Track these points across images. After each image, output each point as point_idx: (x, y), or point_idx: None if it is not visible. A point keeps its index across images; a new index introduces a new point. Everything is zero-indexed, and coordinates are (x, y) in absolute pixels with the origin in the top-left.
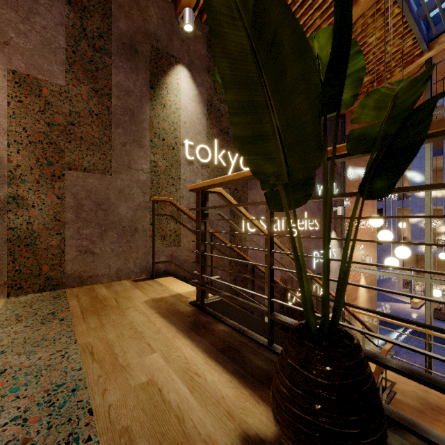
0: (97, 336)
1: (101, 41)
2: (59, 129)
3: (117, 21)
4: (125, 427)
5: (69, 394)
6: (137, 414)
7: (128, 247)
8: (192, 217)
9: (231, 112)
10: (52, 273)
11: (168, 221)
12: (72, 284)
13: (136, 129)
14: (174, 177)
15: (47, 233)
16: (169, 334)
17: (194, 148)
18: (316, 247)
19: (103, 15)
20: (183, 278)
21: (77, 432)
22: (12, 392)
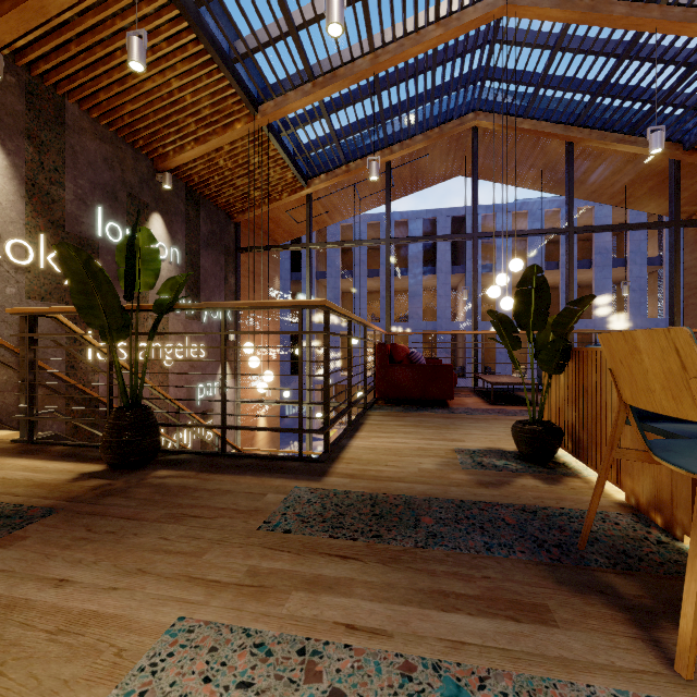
0: None
1: None
2: None
3: None
4: None
5: None
6: None
7: None
8: None
9: (72, 292)
10: None
11: None
12: None
13: None
14: None
15: None
16: None
17: (2, 242)
18: (202, 379)
19: None
20: None
21: None
22: None
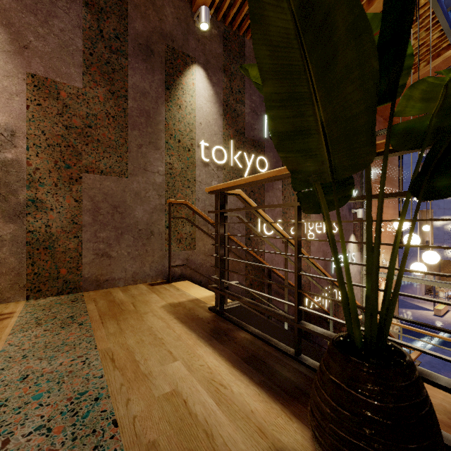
0: (117, 341)
1: (117, 42)
2: (76, 132)
3: (133, 21)
4: (152, 442)
5: (92, 403)
6: (163, 427)
7: (144, 251)
8: (208, 220)
9: (268, 106)
10: (70, 276)
11: (184, 224)
12: (89, 287)
13: (152, 131)
14: (189, 179)
15: (65, 236)
16: (189, 341)
17: (210, 149)
18: None
19: (120, 16)
20: (198, 282)
21: (102, 445)
22: (35, 399)
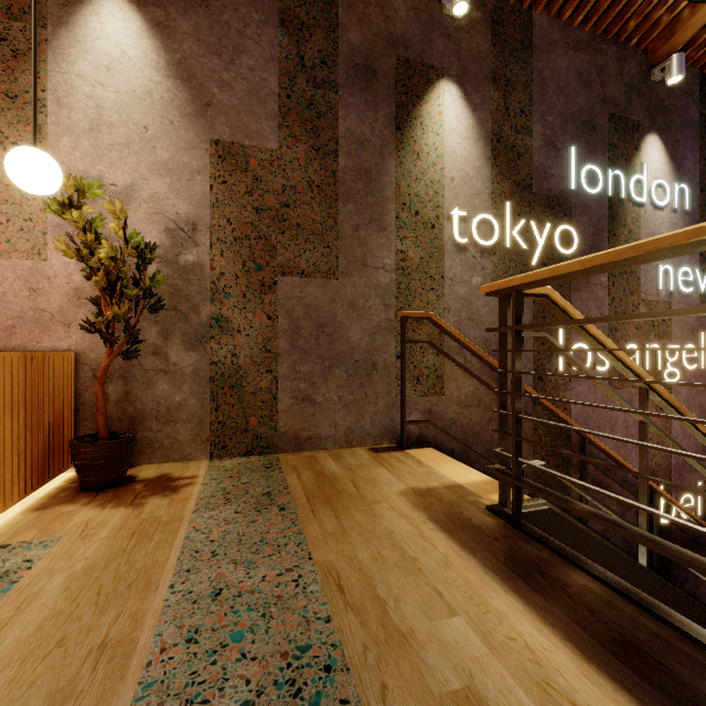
0: (341, 551)
1: (324, 70)
2: (270, 216)
3: (346, 32)
4: None
5: (321, 676)
6: None
7: (362, 395)
8: (466, 344)
9: None
10: (261, 429)
11: (424, 352)
12: (286, 447)
13: (374, 201)
14: (433, 276)
15: (255, 370)
16: (469, 573)
17: (468, 222)
18: None
19: (327, 29)
20: (448, 451)
21: None
22: (235, 641)
